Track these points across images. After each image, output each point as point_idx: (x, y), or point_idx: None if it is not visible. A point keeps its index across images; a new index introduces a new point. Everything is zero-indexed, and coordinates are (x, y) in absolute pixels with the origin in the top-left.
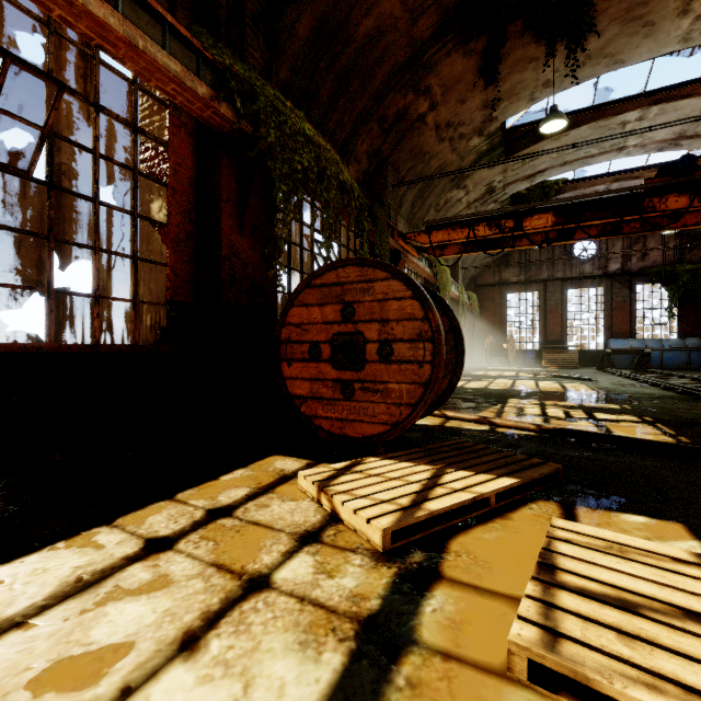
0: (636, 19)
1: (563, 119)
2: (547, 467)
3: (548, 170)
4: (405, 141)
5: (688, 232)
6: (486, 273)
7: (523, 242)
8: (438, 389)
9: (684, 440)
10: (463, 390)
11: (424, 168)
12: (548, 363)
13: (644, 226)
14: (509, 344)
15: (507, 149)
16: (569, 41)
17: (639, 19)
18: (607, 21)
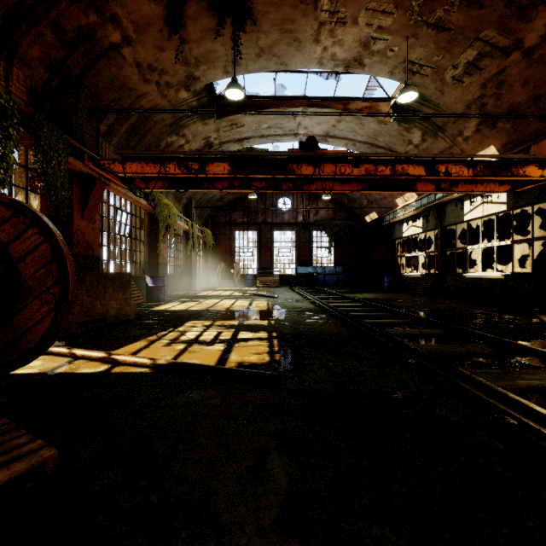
0: (289, 32)
1: (241, 90)
2: (21, 463)
3: (251, 138)
4: (101, 67)
5: (338, 201)
6: (220, 213)
7: (215, 186)
8: (39, 330)
9: (276, 358)
10: (161, 313)
11: (133, 104)
12: (260, 283)
13: (295, 186)
14: (235, 269)
15: (217, 112)
16: (234, 19)
17: (290, 32)
18: (270, 24)
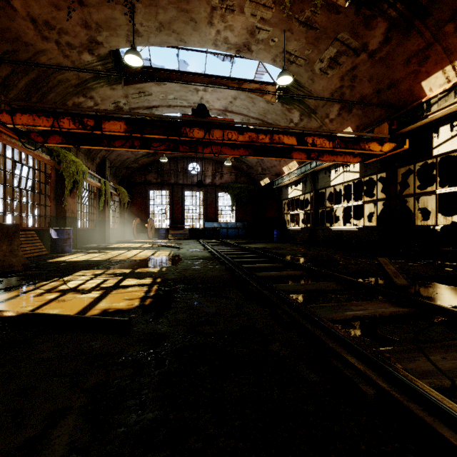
0: (185, 11)
1: (139, 57)
2: None
3: (160, 107)
4: None
5: (239, 167)
6: (136, 174)
7: (115, 144)
8: None
9: (145, 303)
10: (57, 264)
11: (31, 59)
12: (172, 236)
13: (191, 148)
14: (149, 224)
15: (125, 79)
16: None
17: (187, 12)
18: (167, 1)
